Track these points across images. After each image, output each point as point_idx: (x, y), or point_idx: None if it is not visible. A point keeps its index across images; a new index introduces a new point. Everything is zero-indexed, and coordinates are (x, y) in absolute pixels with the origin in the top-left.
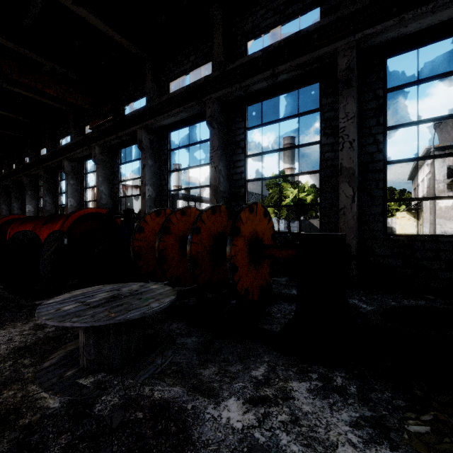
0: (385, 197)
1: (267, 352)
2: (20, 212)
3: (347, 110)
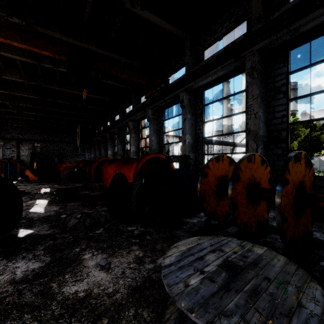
0: None
1: None
2: (105, 155)
3: None
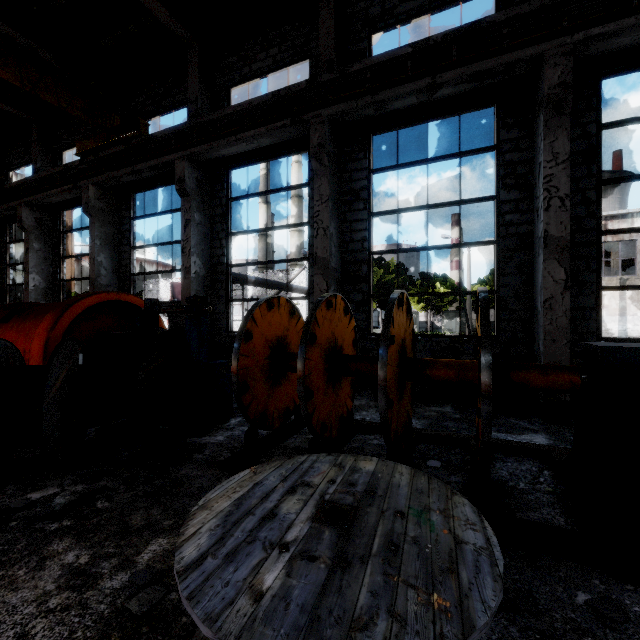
0: (599, 284)
1: (613, 585)
2: None
3: (557, 150)
